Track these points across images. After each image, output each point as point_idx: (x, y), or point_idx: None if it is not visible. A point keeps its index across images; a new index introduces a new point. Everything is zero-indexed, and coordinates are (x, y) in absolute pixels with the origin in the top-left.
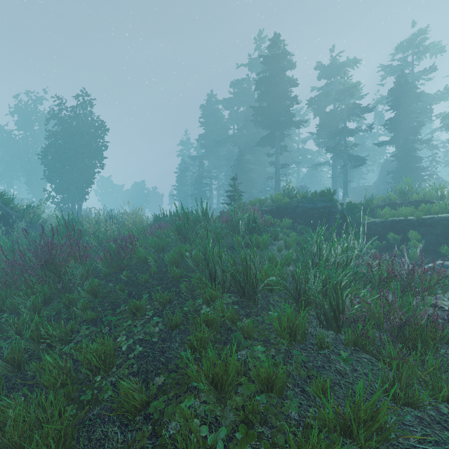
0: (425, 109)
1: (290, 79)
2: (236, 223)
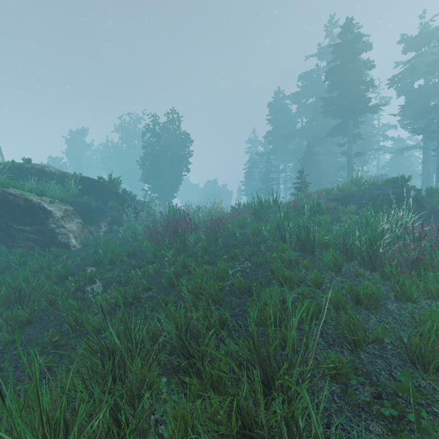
0: None
1: (366, 62)
2: (301, 207)
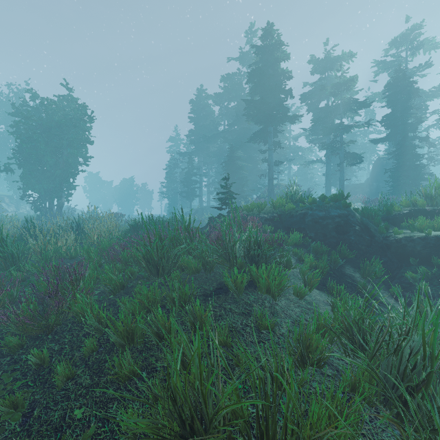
0: (420, 106)
1: (284, 71)
2: (231, 247)
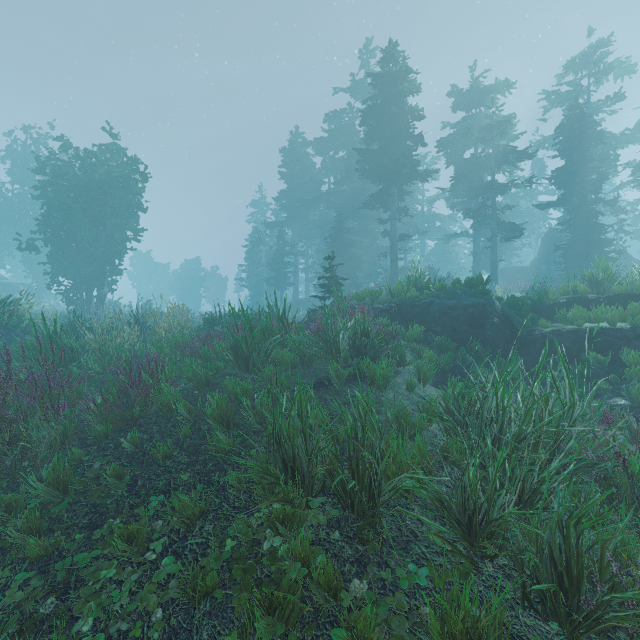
0: (608, 156)
1: (413, 109)
2: (333, 337)
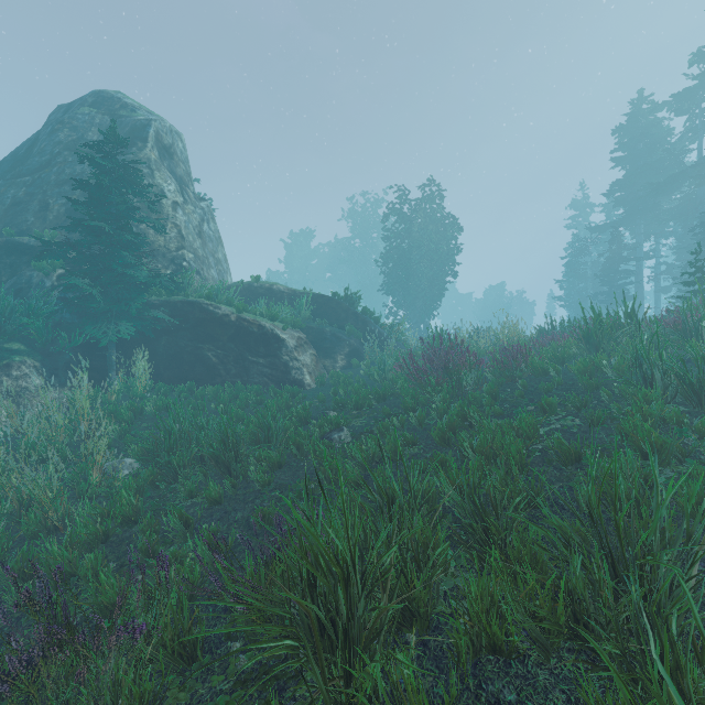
0: None
1: None
2: (693, 324)
